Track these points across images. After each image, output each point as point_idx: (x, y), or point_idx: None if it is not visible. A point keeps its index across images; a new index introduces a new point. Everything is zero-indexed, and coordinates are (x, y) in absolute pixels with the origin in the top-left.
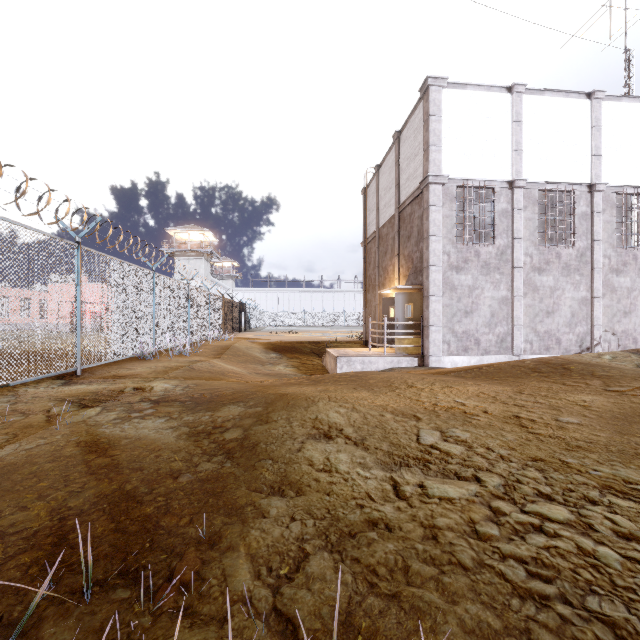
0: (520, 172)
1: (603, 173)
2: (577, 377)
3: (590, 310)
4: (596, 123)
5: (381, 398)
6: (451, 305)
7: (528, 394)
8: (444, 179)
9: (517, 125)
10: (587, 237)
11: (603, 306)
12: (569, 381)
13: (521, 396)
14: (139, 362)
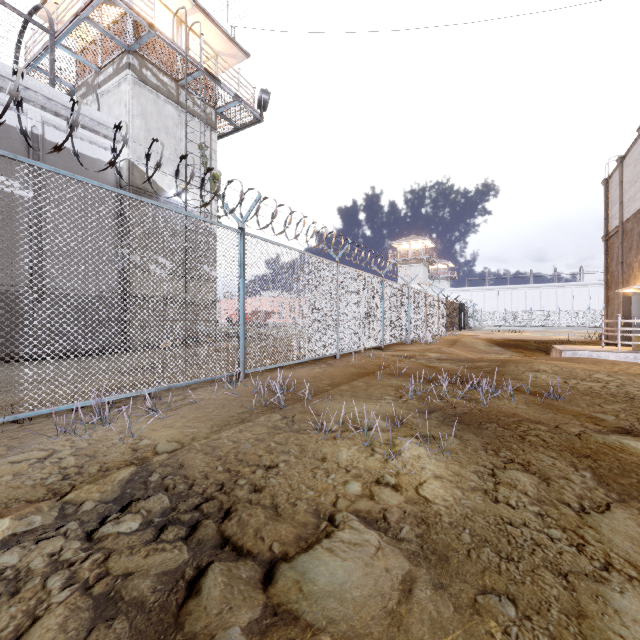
0: None
1: None
2: None
3: None
4: None
5: (580, 365)
6: None
7: None
8: None
9: None
10: None
11: None
12: None
13: None
14: (404, 345)
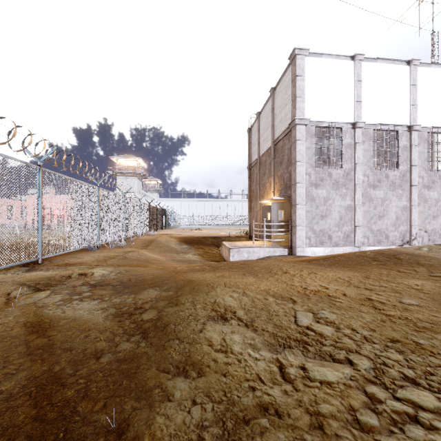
0: (360, 117)
1: (418, 118)
2: (407, 265)
3: (409, 215)
4: (413, 82)
5: (264, 283)
6: (311, 211)
7: (373, 279)
8: (306, 121)
9: (358, 83)
10: (407, 163)
11: (418, 212)
12: (402, 268)
13: (369, 281)
14: (87, 252)
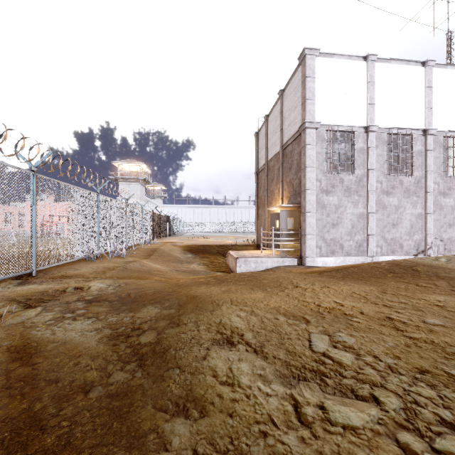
0: (373, 120)
1: (434, 121)
2: (425, 278)
3: (424, 223)
4: (429, 84)
5: (274, 299)
6: (322, 219)
7: (391, 294)
8: (317, 125)
9: (371, 85)
10: (422, 169)
11: (434, 220)
12: (420, 281)
13: (386, 296)
14: (85, 263)
